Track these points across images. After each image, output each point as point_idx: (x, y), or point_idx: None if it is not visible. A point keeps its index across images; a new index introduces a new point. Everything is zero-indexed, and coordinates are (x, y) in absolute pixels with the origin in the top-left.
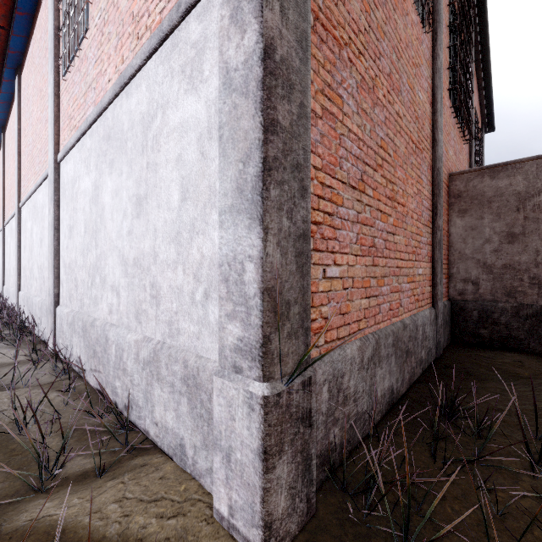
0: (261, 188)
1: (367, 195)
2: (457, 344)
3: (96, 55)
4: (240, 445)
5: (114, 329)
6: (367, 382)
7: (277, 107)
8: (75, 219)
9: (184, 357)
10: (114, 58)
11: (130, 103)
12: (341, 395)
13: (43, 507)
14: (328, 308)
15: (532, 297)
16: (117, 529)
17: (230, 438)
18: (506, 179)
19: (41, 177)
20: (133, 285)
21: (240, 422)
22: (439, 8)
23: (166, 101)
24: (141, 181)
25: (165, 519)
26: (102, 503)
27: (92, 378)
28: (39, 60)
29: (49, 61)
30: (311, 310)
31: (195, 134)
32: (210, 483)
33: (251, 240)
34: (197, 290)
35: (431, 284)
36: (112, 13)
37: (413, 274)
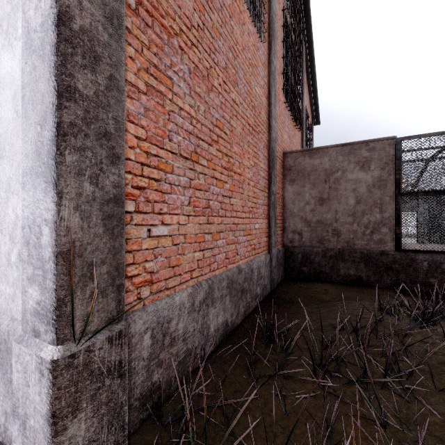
0: (55, 152)
1: (202, 165)
2: (289, 279)
3: None
4: (33, 412)
5: None
6: (199, 321)
7: (75, 74)
8: None
9: None
10: None
11: None
12: (168, 338)
13: None
14: (154, 263)
15: (333, 243)
16: None
17: (26, 404)
18: (319, 159)
19: None
20: None
21: (33, 388)
22: (274, 26)
23: None
24: None
25: None
26: None
27: None
28: None
29: None
30: (132, 267)
31: (10, 91)
32: None
33: (46, 203)
34: (12, 251)
35: (267, 235)
36: None
37: (250, 229)
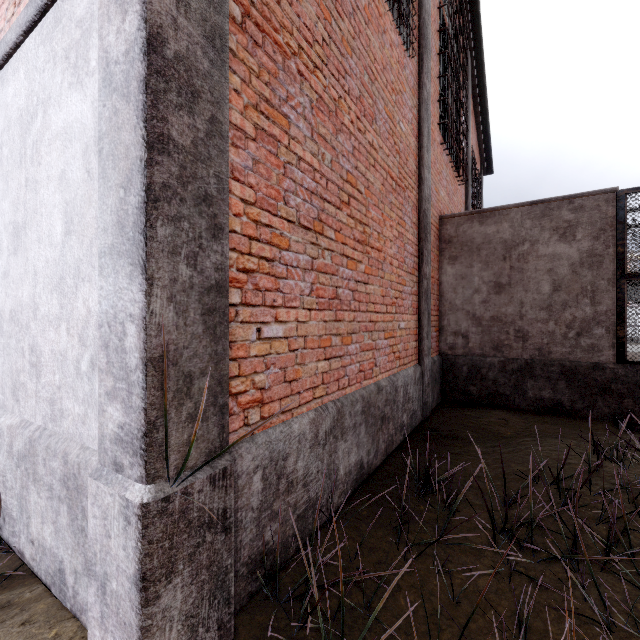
0: (143, 224)
1: (328, 237)
2: (449, 403)
3: None
4: (116, 571)
5: None
6: (325, 460)
7: (169, 118)
8: None
9: (65, 450)
10: None
11: (6, 94)
12: (284, 482)
13: None
14: (265, 376)
15: (517, 351)
16: None
17: (106, 561)
18: (494, 225)
19: None
20: (9, 348)
21: (115, 539)
22: (426, 33)
23: (47, 95)
24: (18, 204)
25: None
26: None
27: None
28: None
29: None
30: (237, 380)
31: (80, 144)
32: None
33: (132, 293)
34: (83, 357)
35: (417, 338)
36: None
37: (393, 329)
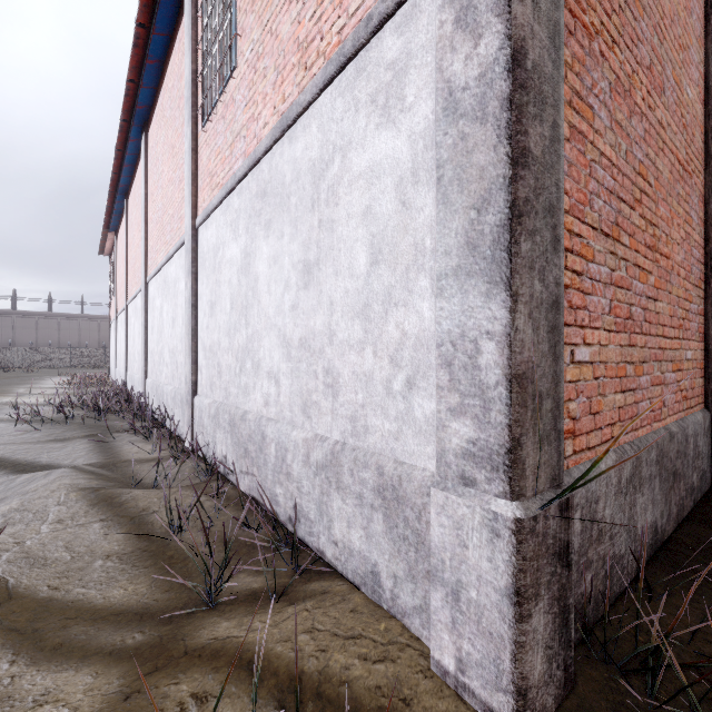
0: (507, 241)
1: (623, 244)
2: None
3: (246, 97)
4: (476, 581)
5: (273, 425)
6: (626, 513)
7: (528, 130)
8: (218, 294)
9: (377, 462)
10: (272, 98)
11: (295, 150)
12: (595, 528)
13: (222, 626)
14: (576, 405)
15: None
16: (316, 665)
17: (459, 570)
18: None
19: (173, 247)
20: (299, 372)
21: (475, 550)
22: None
23: (347, 141)
24: (310, 244)
25: (370, 662)
26: (291, 631)
27: (243, 482)
28: (171, 112)
29: (186, 112)
30: None
31: (392, 179)
32: (419, 626)
33: (490, 310)
34: (396, 377)
35: (703, 374)
36: (268, 43)
37: (680, 359)
